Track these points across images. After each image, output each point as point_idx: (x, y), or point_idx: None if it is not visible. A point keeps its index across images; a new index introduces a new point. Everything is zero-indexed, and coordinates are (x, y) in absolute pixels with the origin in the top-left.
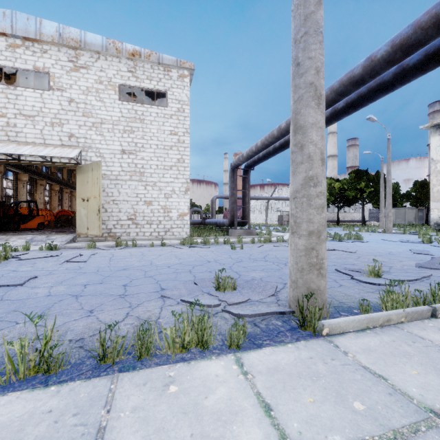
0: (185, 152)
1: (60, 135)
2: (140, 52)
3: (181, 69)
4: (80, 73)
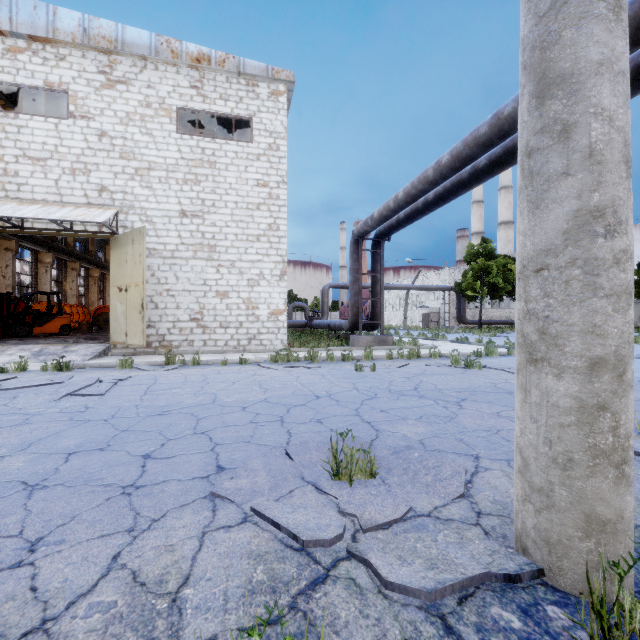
0: (281, 213)
1: (86, 189)
2: (209, 56)
3: (273, 83)
4: (116, 90)
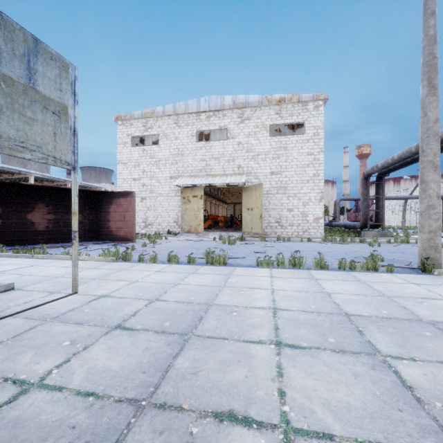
0: (320, 167)
1: (233, 167)
2: (284, 98)
3: (316, 101)
4: (244, 123)
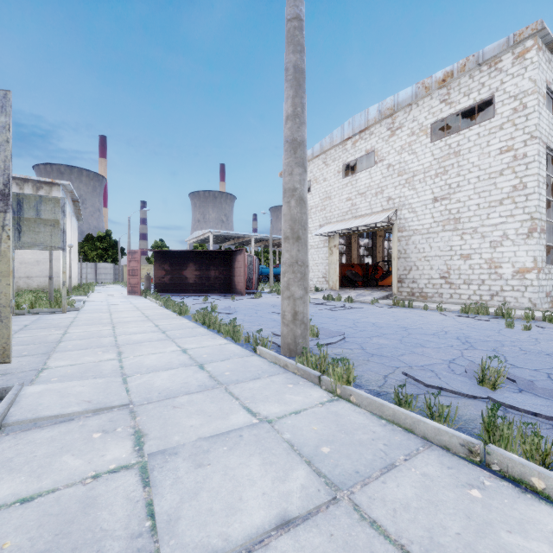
0: (528, 170)
1: (381, 202)
2: (452, 71)
3: (518, 46)
4: (395, 136)
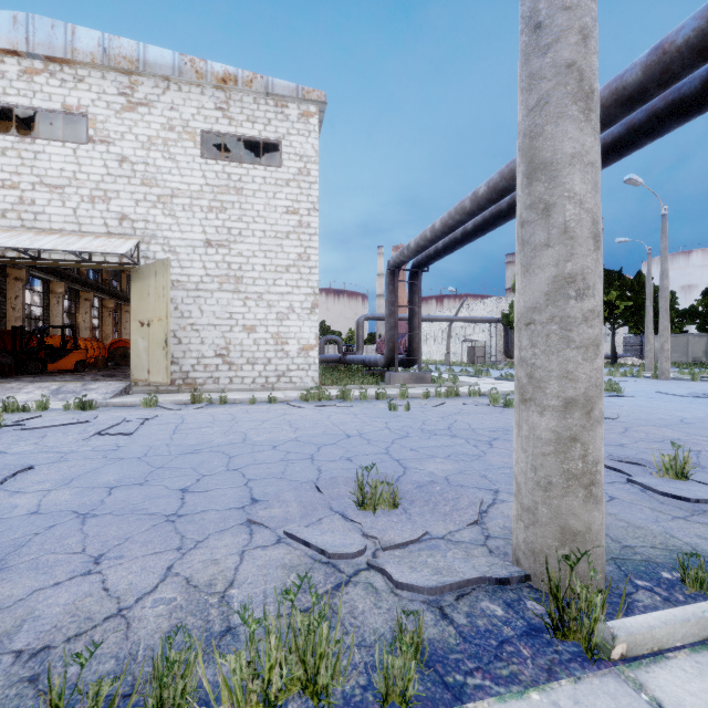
0: (312, 242)
1: (106, 217)
2: (236, 76)
3: (304, 103)
4: (137, 113)
